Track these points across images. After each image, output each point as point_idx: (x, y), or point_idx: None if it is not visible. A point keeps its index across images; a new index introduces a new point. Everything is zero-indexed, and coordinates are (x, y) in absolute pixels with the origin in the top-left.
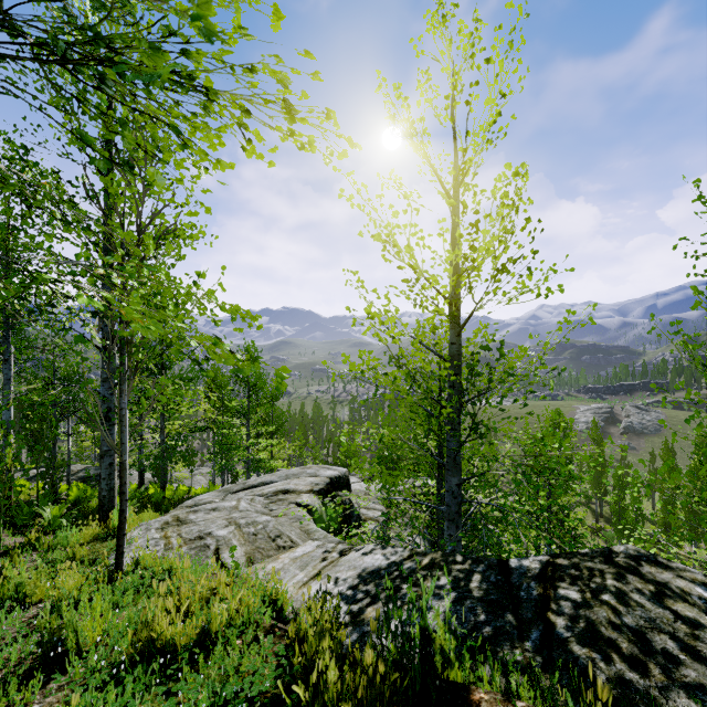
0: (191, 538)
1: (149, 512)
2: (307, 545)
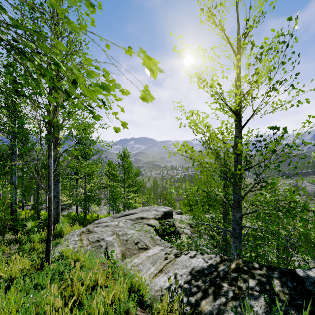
0: (93, 241)
1: (77, 225)
2: (155, 248)
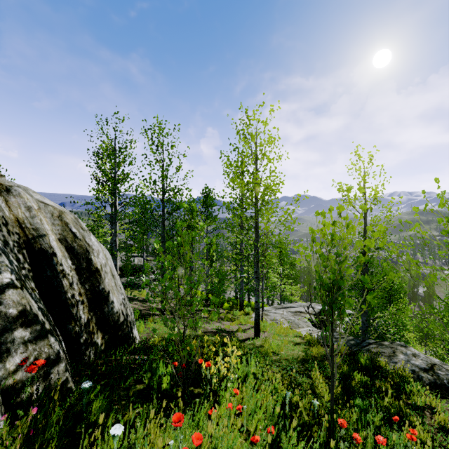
0: (272, 319)
1: None
2: (308, 328)
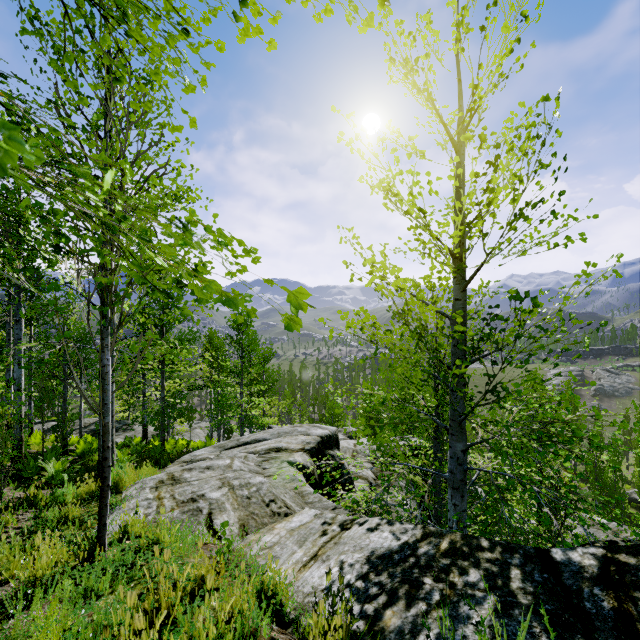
0: (184, 500)
1: (148, 467)
2: (304, 513)
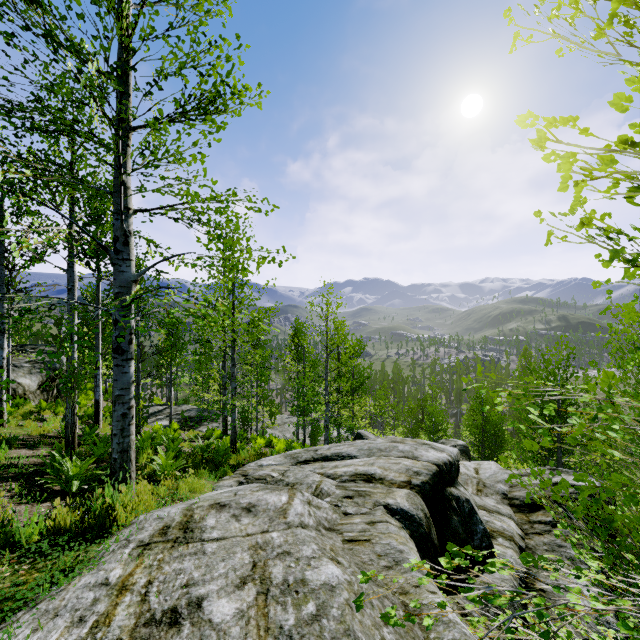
0: (155, 613)
1: (192, 479)
2: None
